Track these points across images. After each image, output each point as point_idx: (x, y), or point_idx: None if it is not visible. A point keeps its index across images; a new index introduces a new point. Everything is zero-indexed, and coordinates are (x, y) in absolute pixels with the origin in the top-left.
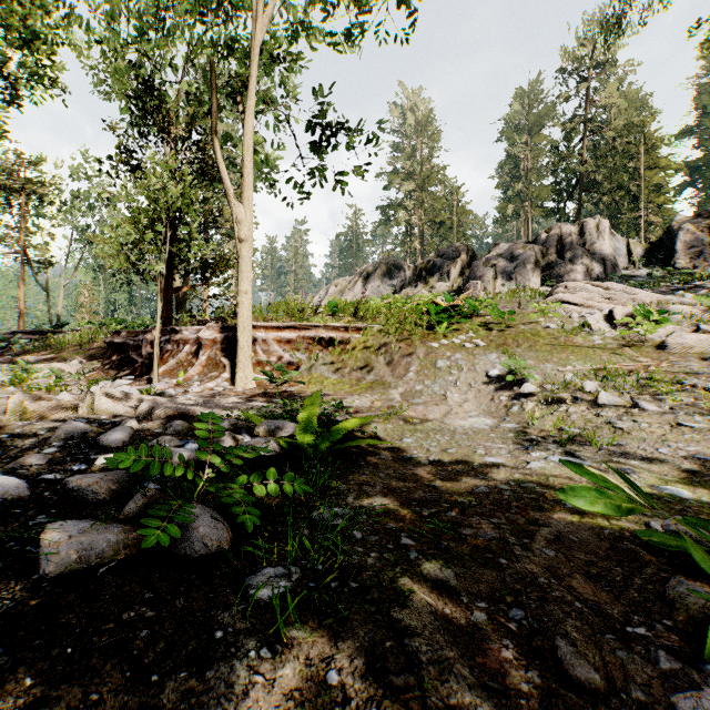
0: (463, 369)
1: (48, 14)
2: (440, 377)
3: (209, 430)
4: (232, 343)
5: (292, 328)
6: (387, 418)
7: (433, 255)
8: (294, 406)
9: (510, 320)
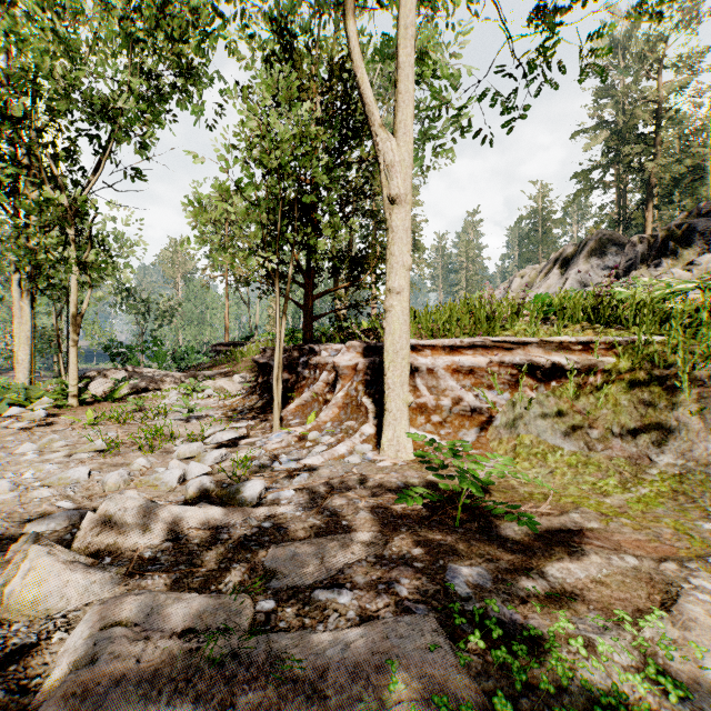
0: None
1: None
2: None
3: None
4: (379, 373)
5: (478, 348)
6: None
7: (684, 216)
8: None
9: None
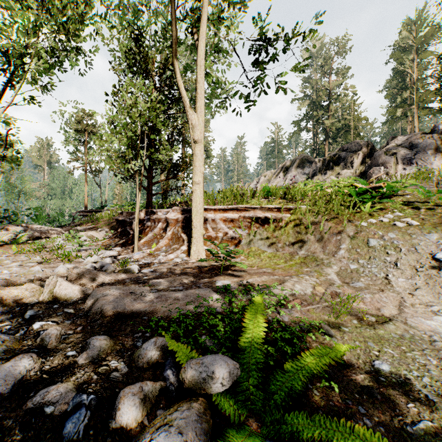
0: (401, 250)
1: (76, 6)
2: (376, 257)
3: (129, 355)
4: (189, 222)
5: (234, 210)
6: (338, 316)
7: (338, 150)
8: (235, 300)
9: (441, 198)
